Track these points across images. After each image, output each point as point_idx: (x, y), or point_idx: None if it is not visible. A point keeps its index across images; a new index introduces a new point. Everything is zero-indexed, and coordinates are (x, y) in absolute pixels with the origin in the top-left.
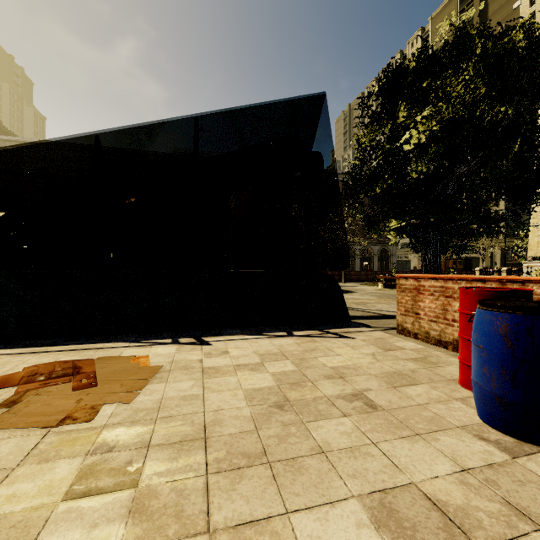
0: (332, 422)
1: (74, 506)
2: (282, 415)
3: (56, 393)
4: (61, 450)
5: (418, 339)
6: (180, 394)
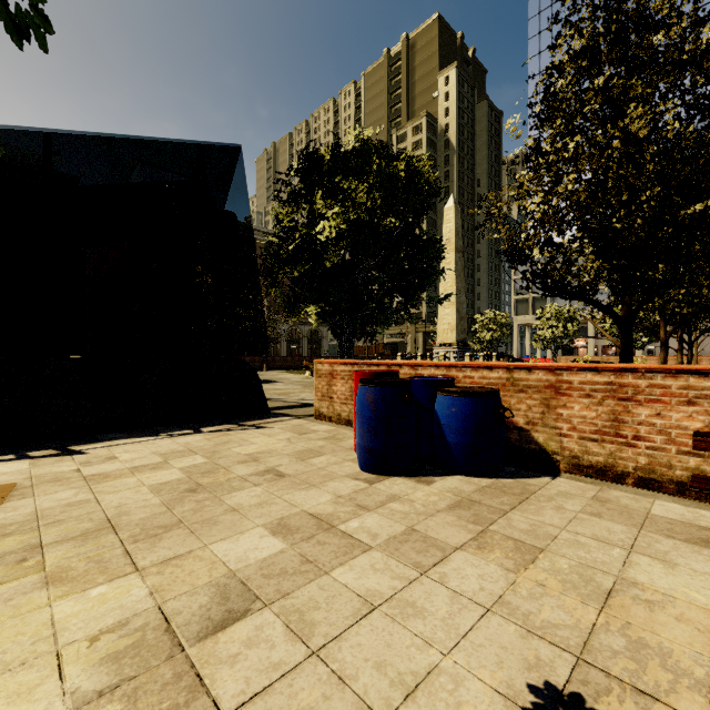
0: (244, 491)
1: None
2: (195, 496)
3: None
4: None
5: (332, 422)
6: (61, 503)
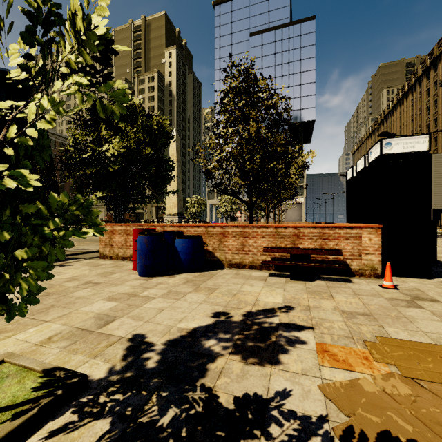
0: (80, 291)
1: None
2: (51, 297)
3: None
4: None
5: (112, 259)
6: None
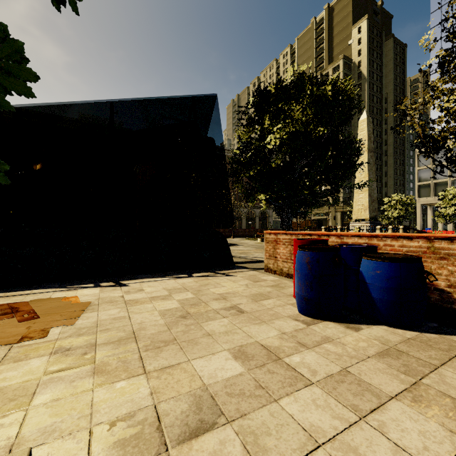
0: (216, 321)
1: (54, 376)
2: (185, 321)
3: (4, 325)
4: (28, 354)
5: (276, 274)
6: (111, 317)
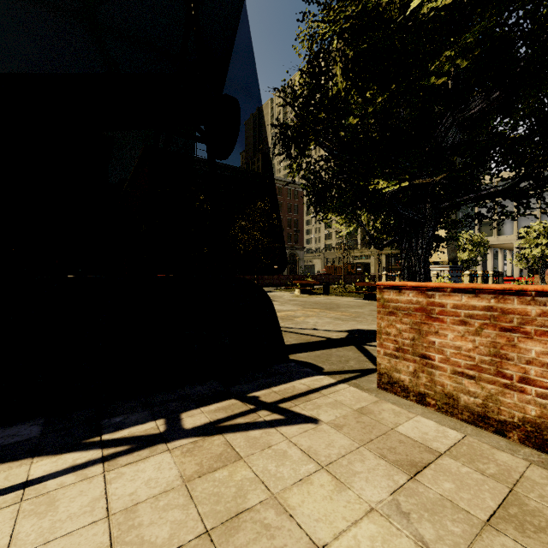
0: None
1: None
2: None
3: None
4: None
5: (427, 405)
6: None
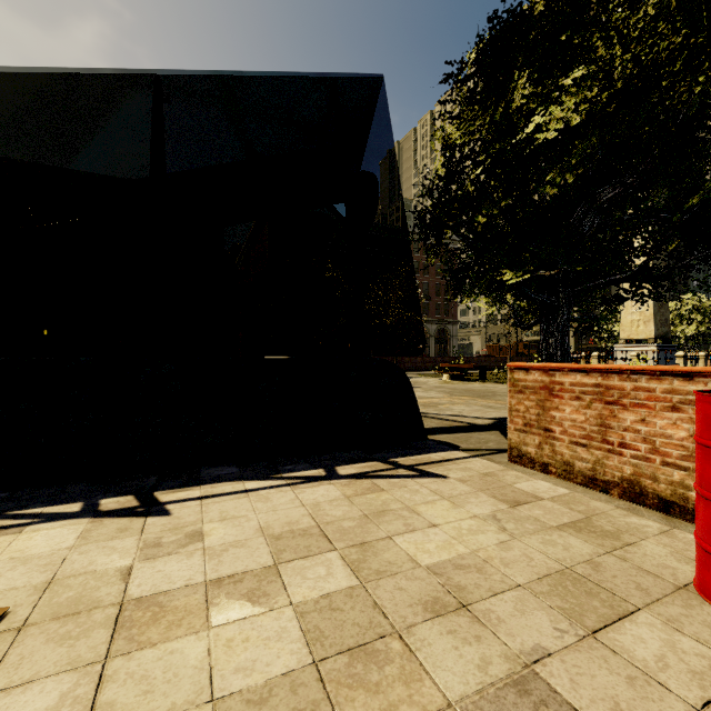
0: None
1: None
2: None
3: None
4: None
5: (549, 474)
6: None
